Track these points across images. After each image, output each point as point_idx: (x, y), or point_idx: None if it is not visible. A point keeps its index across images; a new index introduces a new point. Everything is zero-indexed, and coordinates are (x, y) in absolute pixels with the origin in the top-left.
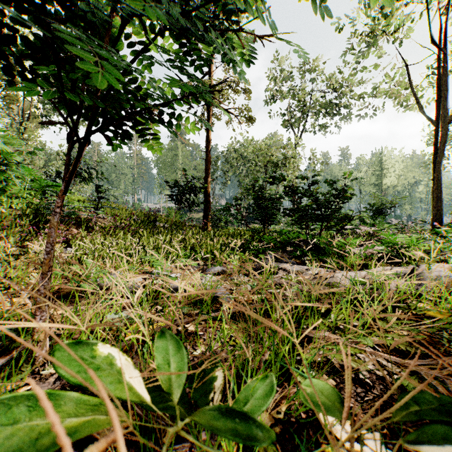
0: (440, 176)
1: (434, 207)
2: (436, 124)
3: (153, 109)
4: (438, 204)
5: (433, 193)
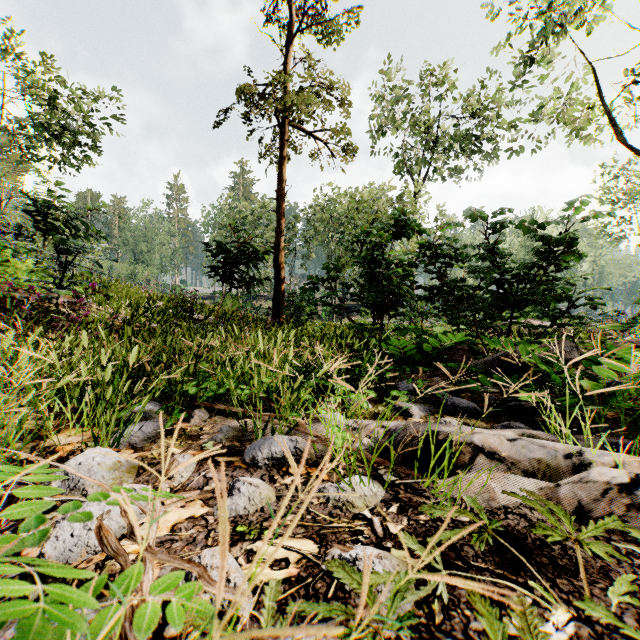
0: None
1: None
2: None
3: None
4: None
5: None
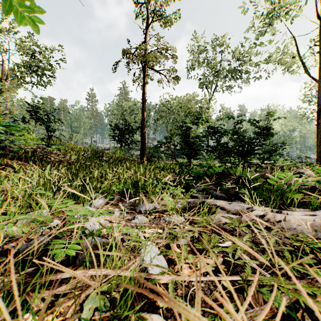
0: None
1: (318, 146)
2: (319, 82)
3: None
4: None
5: (318, 135)
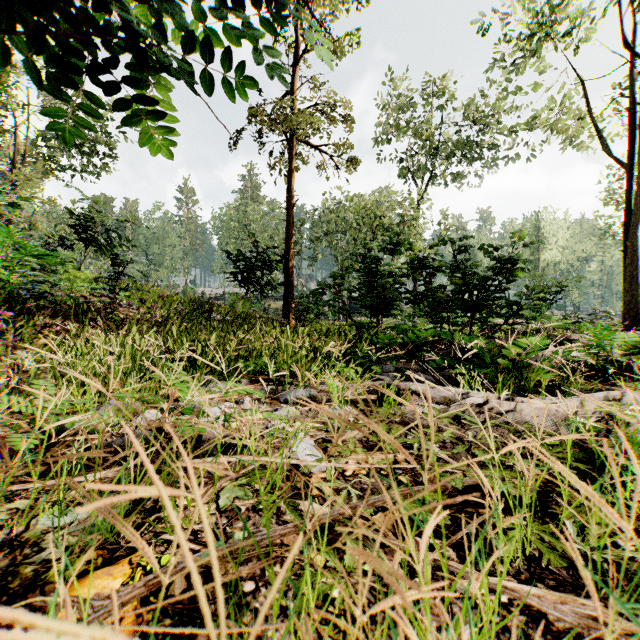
0: (636, 246)
1: (627, 291)
2: (629, 168)
3: (143, 37)
4: (632, 287)
5: (626, 271)
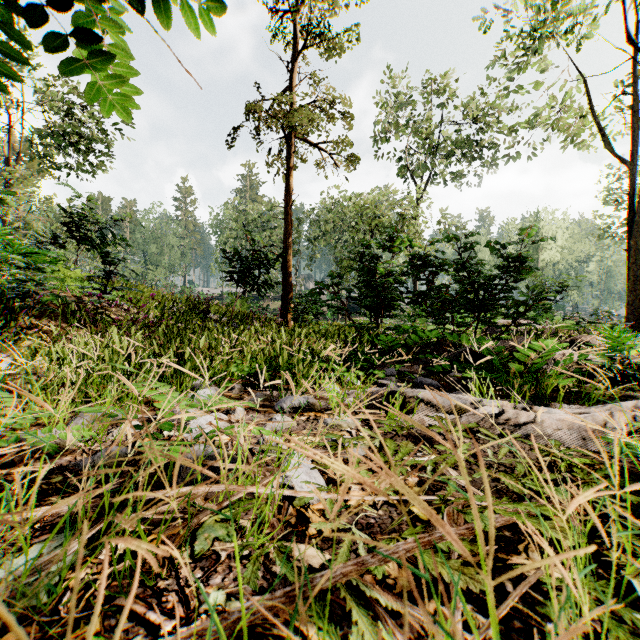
0: (639, 245)
1: (630, 291)
2: (632, 167)
3: None
4: (636, 286)
5: (629, 270)
